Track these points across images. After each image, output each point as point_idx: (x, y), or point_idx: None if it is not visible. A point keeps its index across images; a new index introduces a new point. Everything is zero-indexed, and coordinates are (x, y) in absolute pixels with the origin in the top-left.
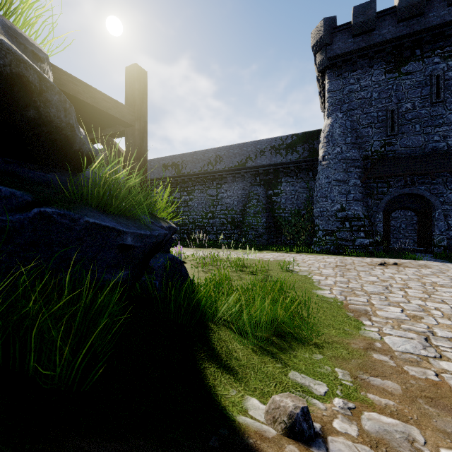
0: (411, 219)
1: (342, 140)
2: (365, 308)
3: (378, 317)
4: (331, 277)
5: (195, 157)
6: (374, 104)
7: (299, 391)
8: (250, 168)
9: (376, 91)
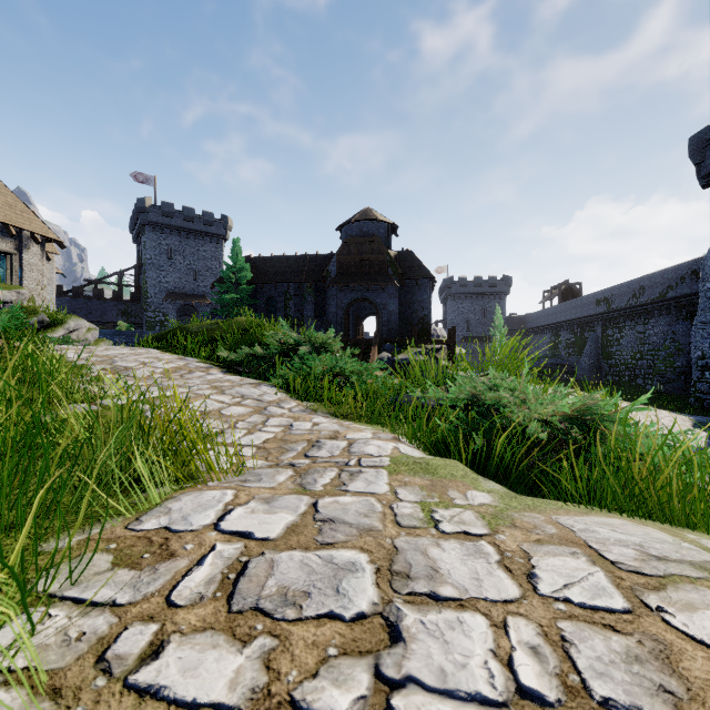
0: None
1: None
2: None
3: None
4: None
5: (621, 290)
6: None
7: None
8: (671, 299)
9: None
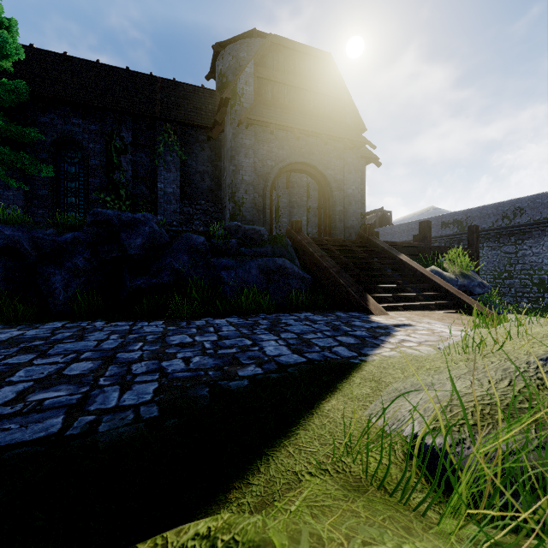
0: None
1: None
2: None
3: None
4: None
5: (484, 212)
6: None
7: None
8: None
9: None
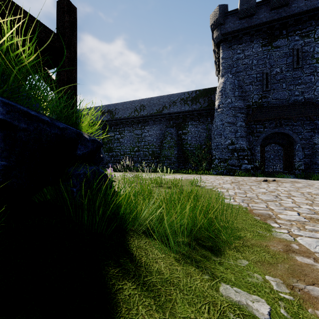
0: (277, 152)
1: (232, 94)
2: (267, 213)
3: (281, 220)
4: (231, 190)
5: (125, 106)
6: (254, 68)
7: (239, 316)
8: (165, 114)
9: (255, 59)
